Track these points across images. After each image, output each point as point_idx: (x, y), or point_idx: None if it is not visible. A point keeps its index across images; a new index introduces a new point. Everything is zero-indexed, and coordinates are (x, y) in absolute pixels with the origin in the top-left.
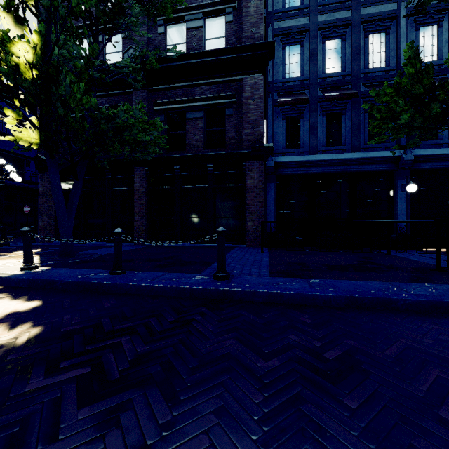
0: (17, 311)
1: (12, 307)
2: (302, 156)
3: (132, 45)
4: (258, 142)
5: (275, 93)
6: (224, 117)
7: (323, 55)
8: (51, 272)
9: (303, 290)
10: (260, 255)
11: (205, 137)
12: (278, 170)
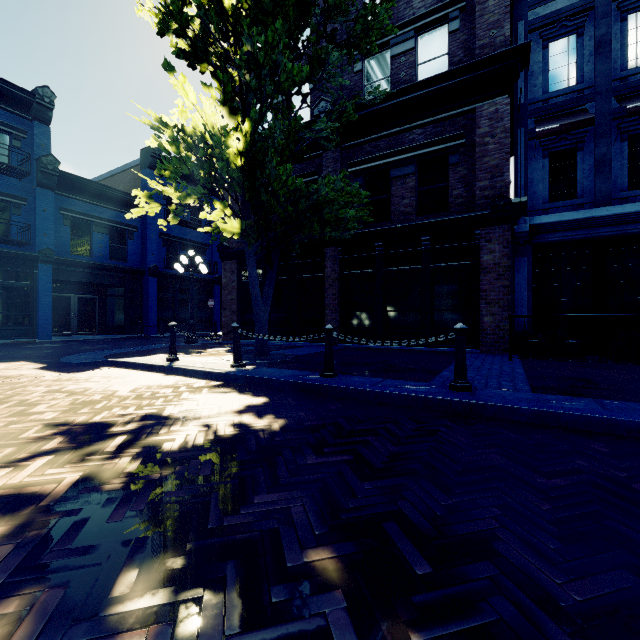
0: (252, 404)
1: (246, 401)
2: (581, 212)
3: (321, 95)
4: (502, 198)
5: (530, 119)
6: (445, 168)
7: (622, 41)
8: (261, 371)
9: (592, 412)
10: (508, 364)
11: (418, 200)
12: (536, 236)
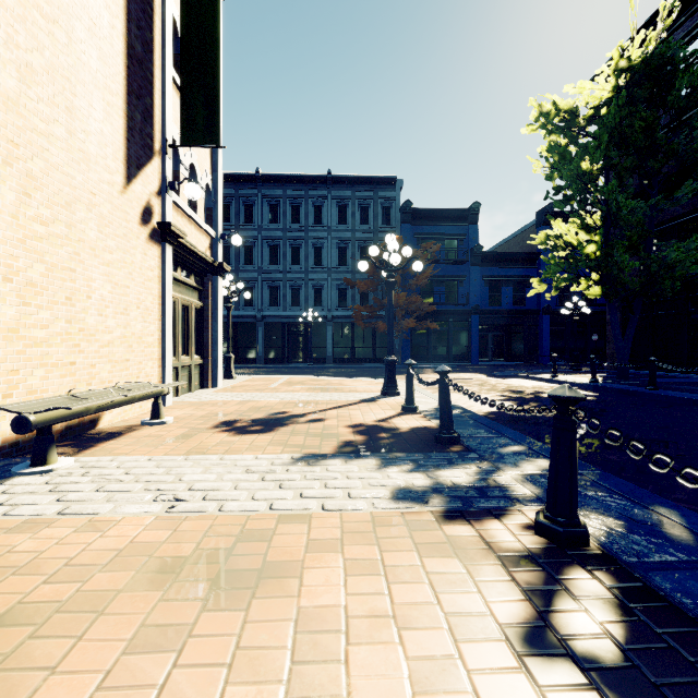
0: (587, 394)
1: (585, 393)
2: None
3: None
4: None
5: None
6: None
7: None
8: (606, 384)
9: None
10: None
11: None
12: None
